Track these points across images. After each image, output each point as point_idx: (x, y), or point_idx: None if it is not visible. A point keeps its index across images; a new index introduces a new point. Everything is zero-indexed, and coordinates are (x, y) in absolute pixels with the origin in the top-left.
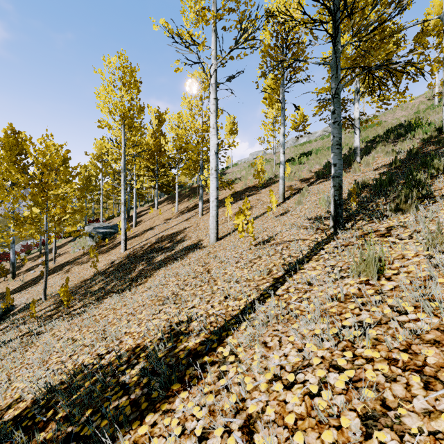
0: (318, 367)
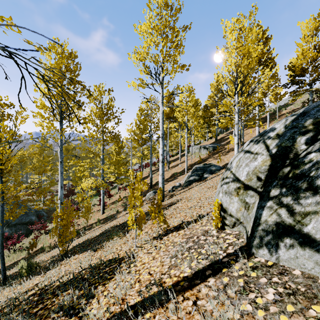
0: None
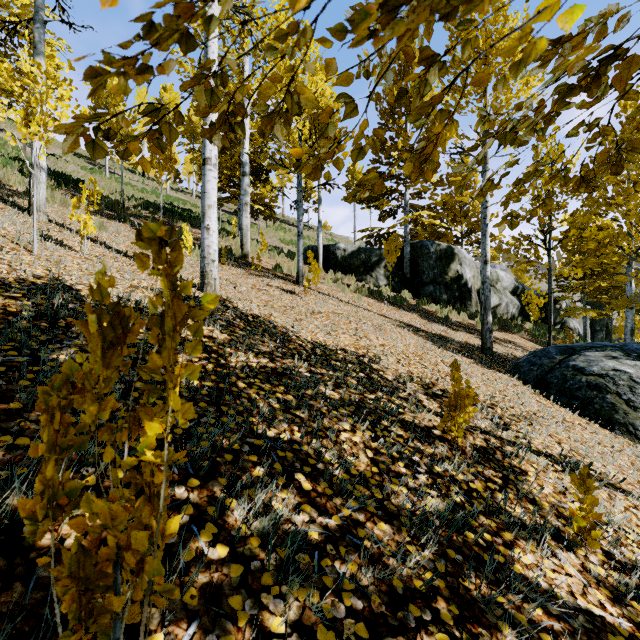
0: (396, 314)
